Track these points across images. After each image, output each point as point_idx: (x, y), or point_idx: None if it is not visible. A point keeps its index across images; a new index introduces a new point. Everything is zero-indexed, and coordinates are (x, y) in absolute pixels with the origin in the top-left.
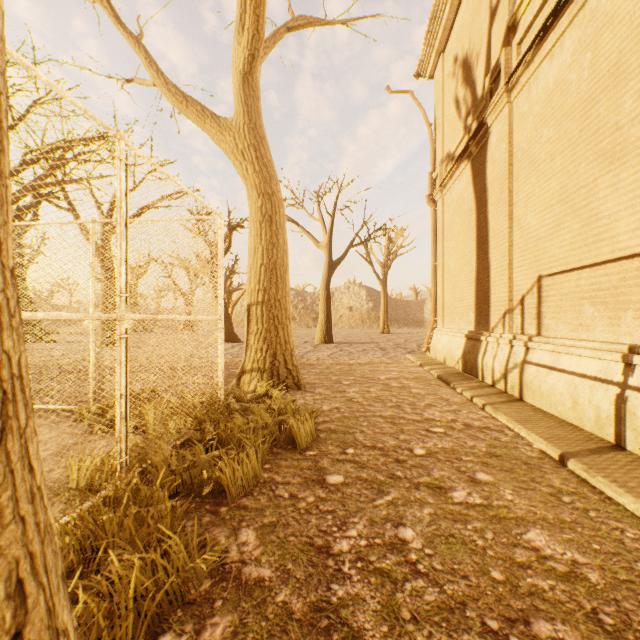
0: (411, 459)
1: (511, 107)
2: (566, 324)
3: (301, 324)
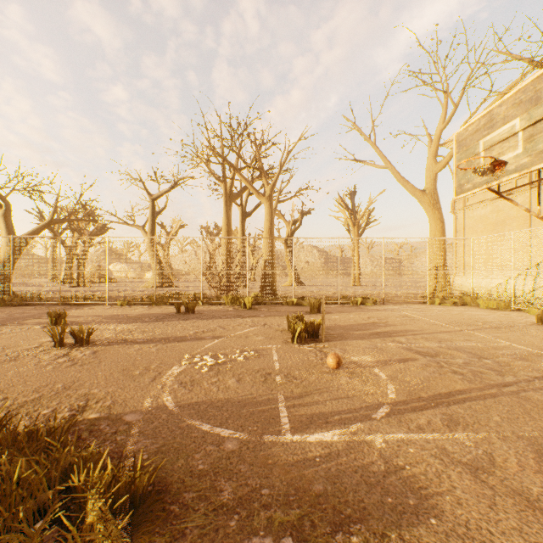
0: None
1: (530, 193)
2: None
3: None
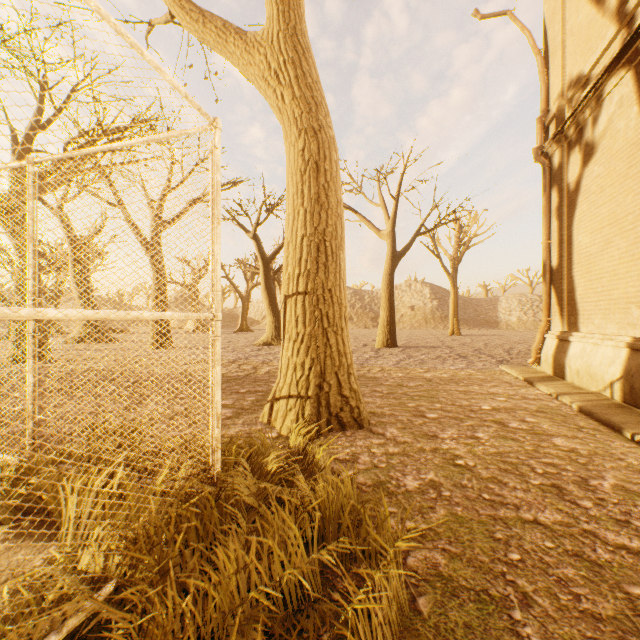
0: None
1: None
2: None
3: (358, 324)
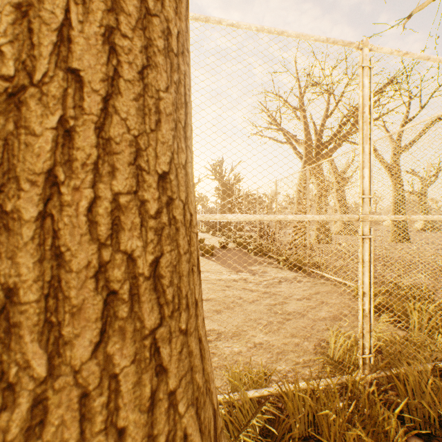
0: None
1: None
2: None
3: None
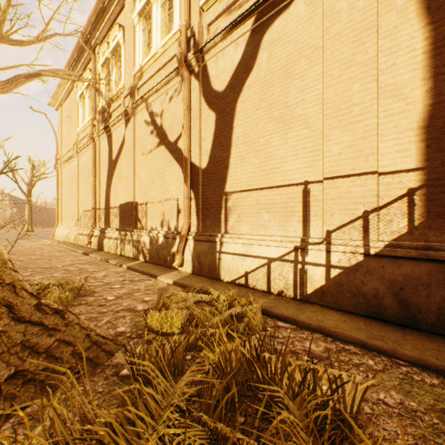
0: (36, 254)
1: (79, 157)
2: (87, 223)
3: None
